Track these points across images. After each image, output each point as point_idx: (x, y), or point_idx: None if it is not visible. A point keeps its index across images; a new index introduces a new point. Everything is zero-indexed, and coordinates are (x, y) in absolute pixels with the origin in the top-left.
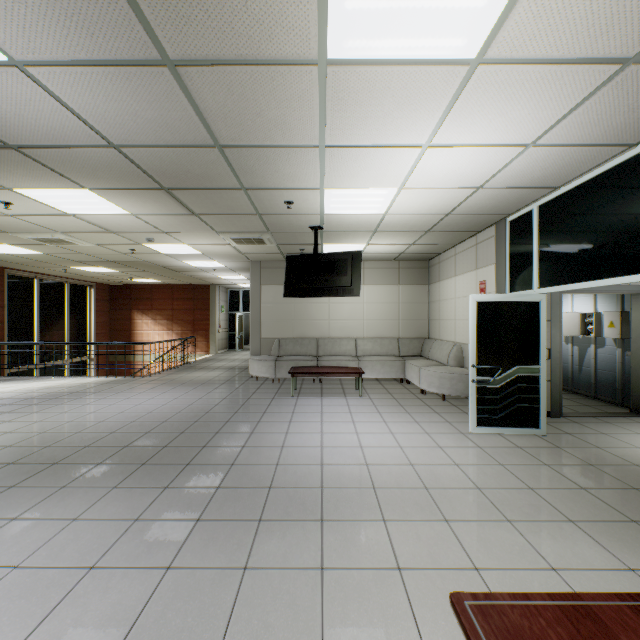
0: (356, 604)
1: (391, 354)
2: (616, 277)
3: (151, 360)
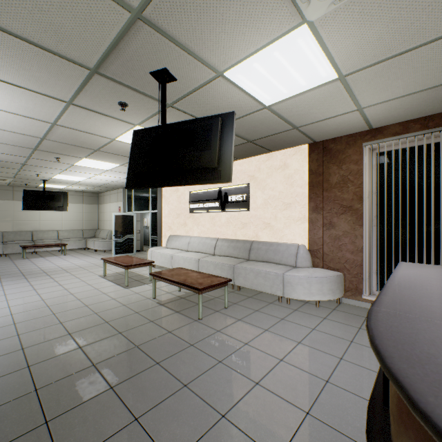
0: (83, 275)
1: (79, 237)
2: (147, 211)
3: None
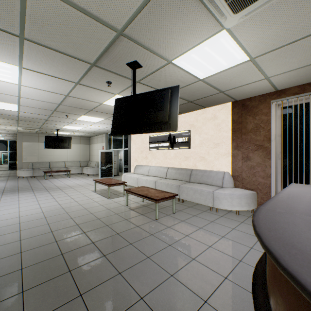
0: (82, 190)
1: (78, 166)
2: (121, 148)
3: None
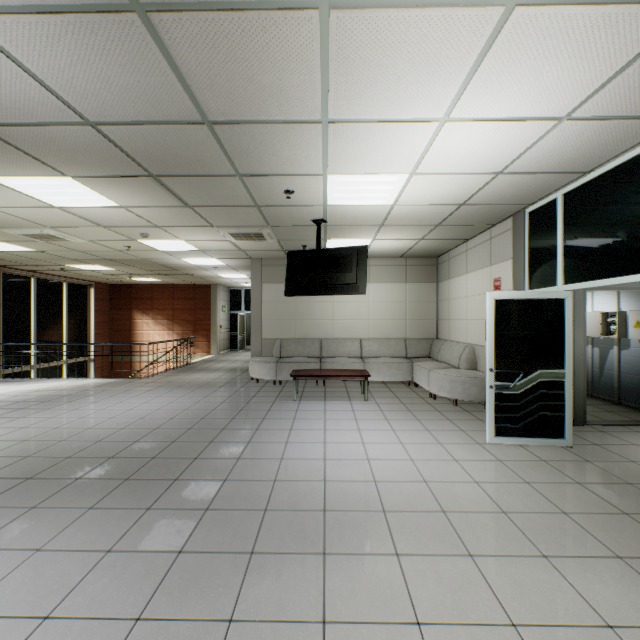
0: None
1: (398, 355)
2: None
3: (151, 361)
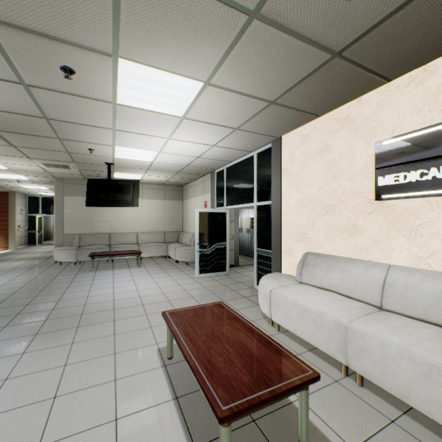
0: (131, 340)
1: (160, 241)
2: (247, 203)
3: None
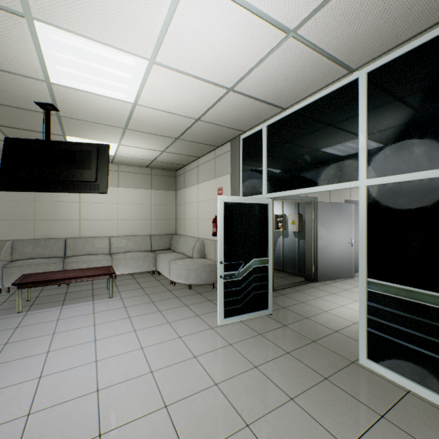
0: None
1: (144, 249)
2: (334, 184)
3: None
